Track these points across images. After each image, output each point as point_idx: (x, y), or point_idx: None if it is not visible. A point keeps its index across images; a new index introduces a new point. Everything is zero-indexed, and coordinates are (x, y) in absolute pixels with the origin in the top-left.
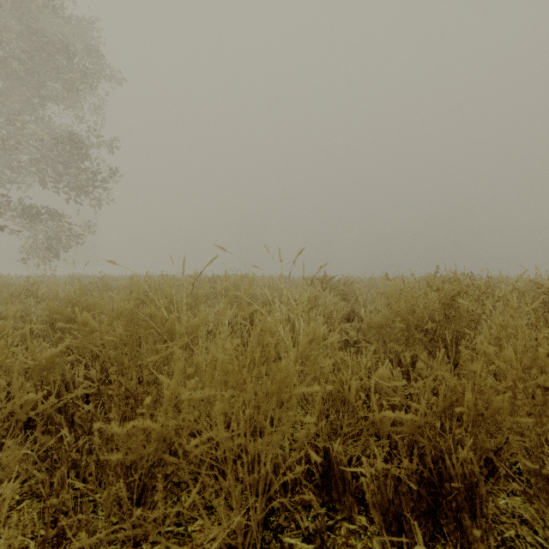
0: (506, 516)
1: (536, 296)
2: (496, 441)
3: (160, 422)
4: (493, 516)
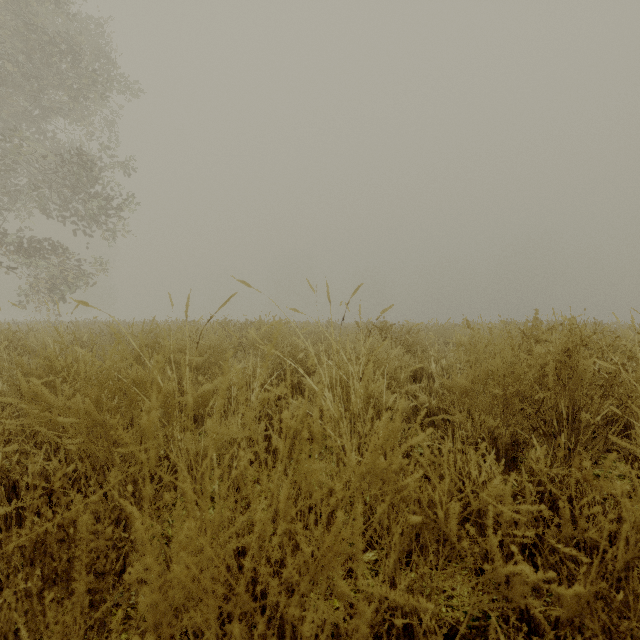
0: None
1: None
2: None
3: None
4: None
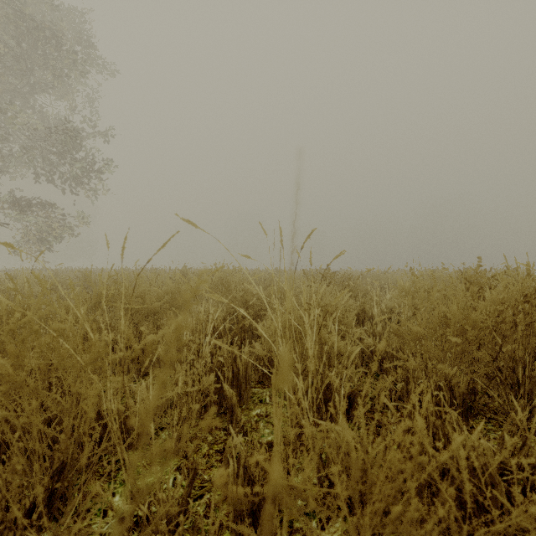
0: None
1: None
2: None
3: None
4: None
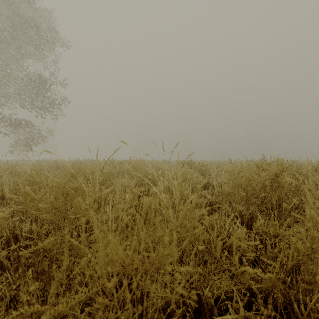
0: None
1: None
2: None
3: (51, 302)
4: None
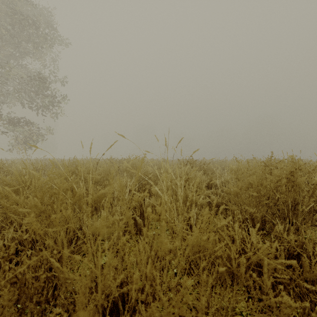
0: None
1: None
2: None
3: None
4: None
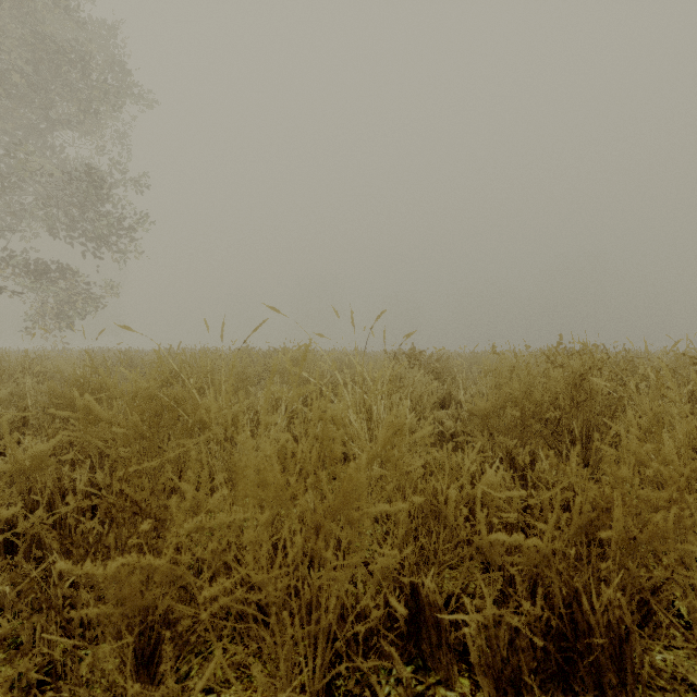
0: (665, 679)
1: (688, 375)
2: (655, 577)
3: (167, 556)
4: (647, 679)
